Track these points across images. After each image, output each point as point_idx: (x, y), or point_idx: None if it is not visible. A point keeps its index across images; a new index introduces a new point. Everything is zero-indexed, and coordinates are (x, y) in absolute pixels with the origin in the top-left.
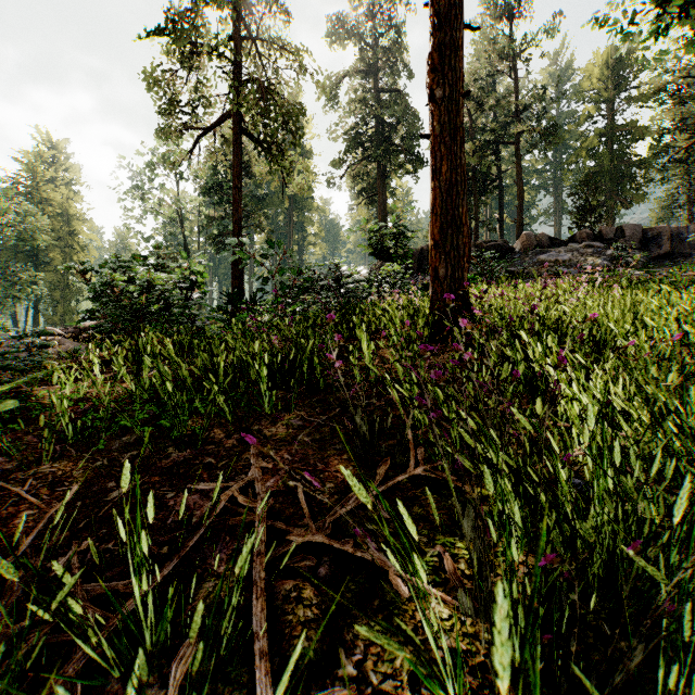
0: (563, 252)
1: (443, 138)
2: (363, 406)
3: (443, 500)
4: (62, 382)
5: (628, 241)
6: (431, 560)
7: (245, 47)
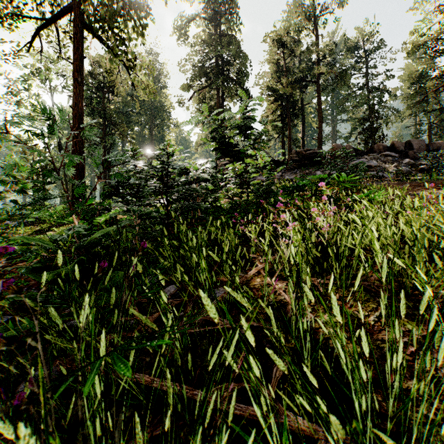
0: (369, 159)
1: None
2: None
3: None
4: None
5: (416, 153)
6: None
7: None
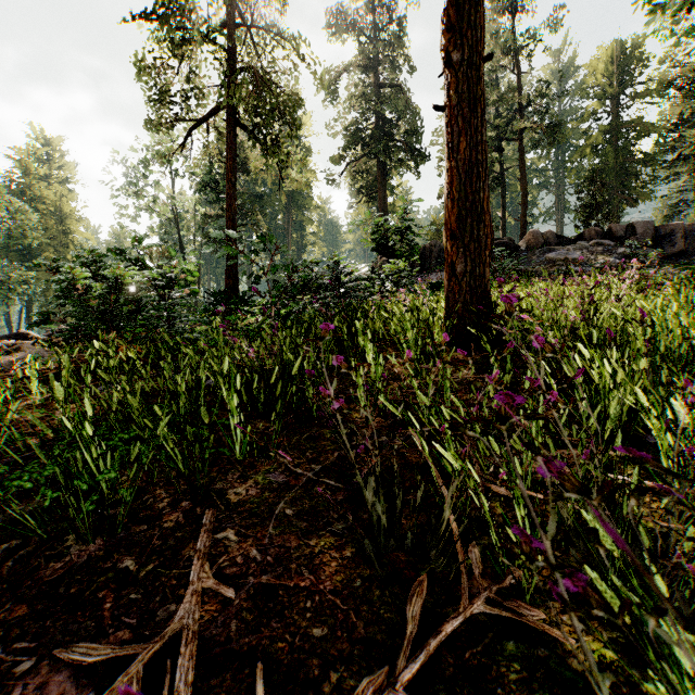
0: (571, 250)
1: (461, 109)
2: (376, 473)
3: None
4: None
5: (639, 239)
6: None
7: (241, 36)
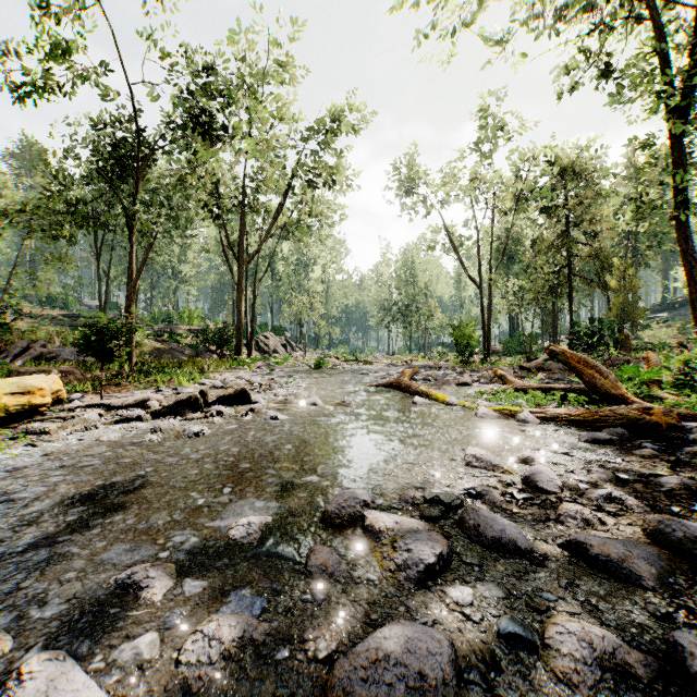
0: None
1: None
2: None
3: None
4: None
5: None
6: None
7: None
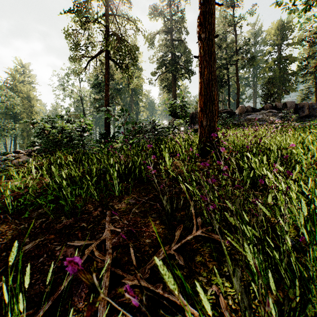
0: (258, 114)
1: (205, 58)
2: (167, 195)
3: (220, 264)
4: (15, 178)
5: (288, 109)
6: (211, 298)
7: (111, 19)
